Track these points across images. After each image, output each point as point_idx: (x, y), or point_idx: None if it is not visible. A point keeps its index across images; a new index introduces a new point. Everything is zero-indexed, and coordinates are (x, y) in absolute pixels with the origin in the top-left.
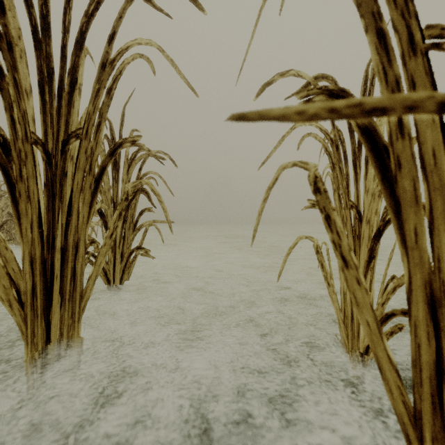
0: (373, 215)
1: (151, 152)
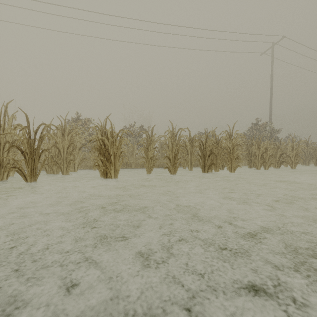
0: None
1: (8, 132)
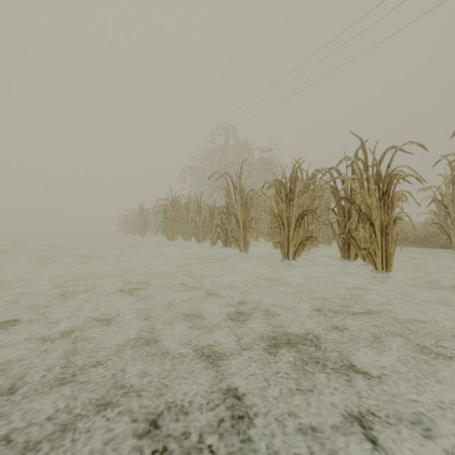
0: (378, 222)
1: None
